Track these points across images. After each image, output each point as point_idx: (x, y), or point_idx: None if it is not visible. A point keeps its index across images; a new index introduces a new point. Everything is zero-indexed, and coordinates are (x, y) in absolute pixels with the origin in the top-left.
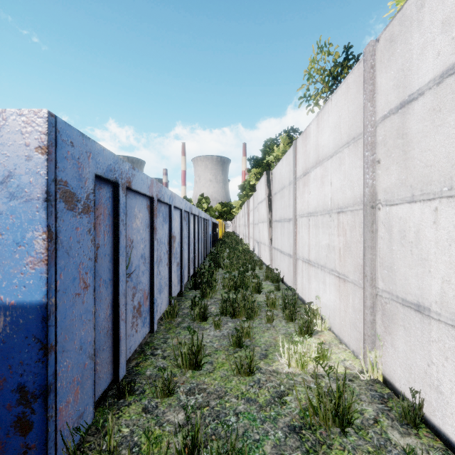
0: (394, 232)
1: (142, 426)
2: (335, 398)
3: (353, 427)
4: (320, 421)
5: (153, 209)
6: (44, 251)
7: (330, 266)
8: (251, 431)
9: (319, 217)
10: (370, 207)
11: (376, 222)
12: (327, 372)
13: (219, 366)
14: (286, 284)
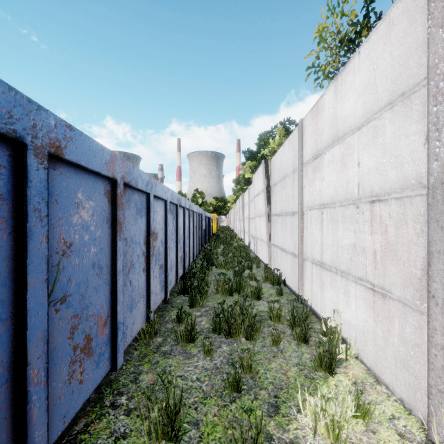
0: None
1: None
2: None
3: None
4: None
5: (115, 196)
6: None
7: (358, 273)
8: None
9: (338, 209)
10: None
11: None
12: None
13: (208, 432)
14: (288, 287)
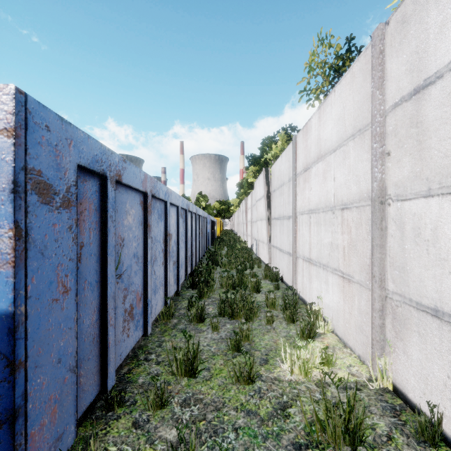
0: (406, 229)
1: (131, 445)
2: (345, 413)
3: (365, 445)
4: (328, 438)
5: (146, 205)
6: (10, 251)
7: (334, 265)
8: (252, 450)
9: (321, 214)
10: (379, 203)
11: (385, 219)
12: (336, 385)
13: (216, 373)
14: (285, 283)
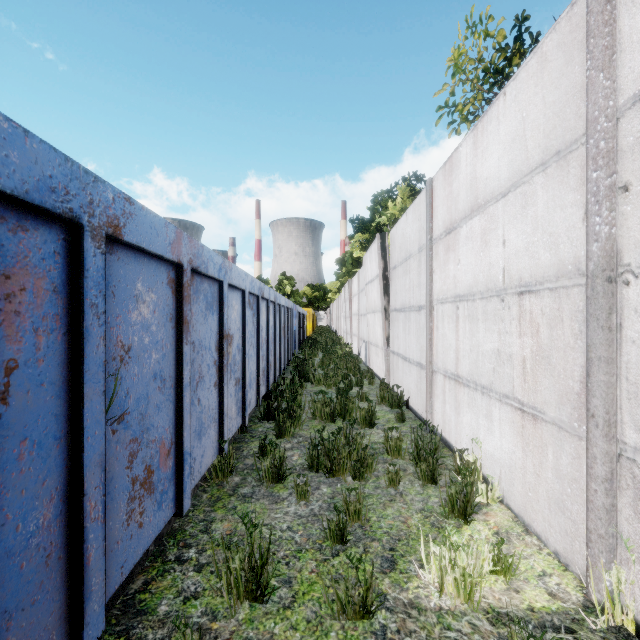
0: None
1: None
2: None
3: None
4: None
5: (181, 286)
6: None
7: (503, 388)
8: None
9: (478, 303)
10: (605, 281)
11: (618, 311)
12: None
13: (303, 591)
14: (413, 411)
